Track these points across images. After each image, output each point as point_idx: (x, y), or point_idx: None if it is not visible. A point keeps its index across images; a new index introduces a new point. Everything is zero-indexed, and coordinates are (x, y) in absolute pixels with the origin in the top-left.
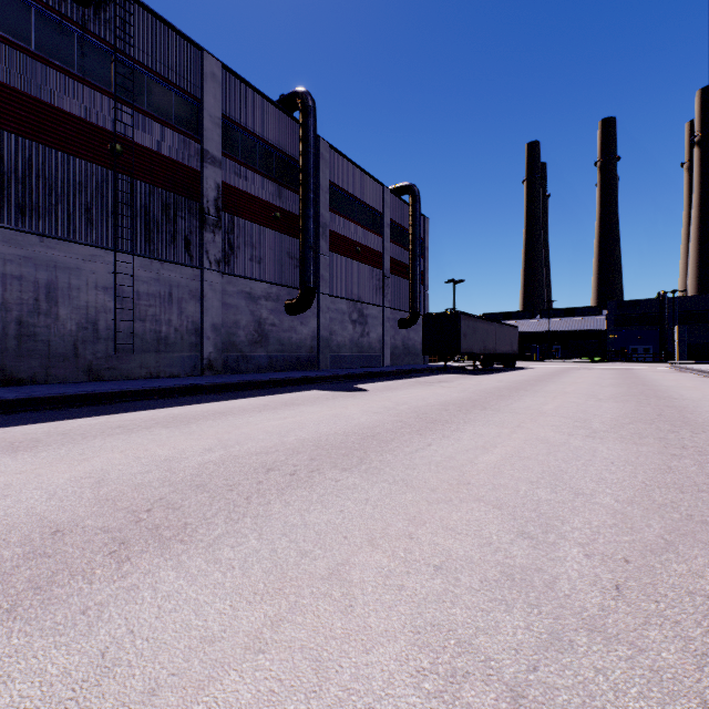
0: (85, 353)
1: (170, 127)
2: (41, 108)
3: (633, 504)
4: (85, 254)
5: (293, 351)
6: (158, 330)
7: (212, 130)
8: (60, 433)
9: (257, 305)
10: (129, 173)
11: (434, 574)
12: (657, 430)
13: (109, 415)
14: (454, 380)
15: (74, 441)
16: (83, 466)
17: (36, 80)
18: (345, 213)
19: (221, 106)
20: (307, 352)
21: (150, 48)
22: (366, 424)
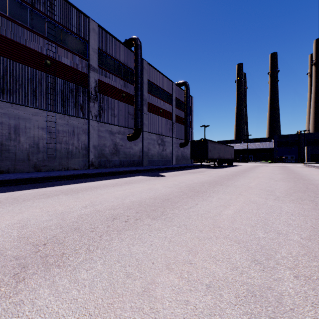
0: (33, 159)
1: (73, 53)
2: (12, 43)
3: (311, 240)
4: (33, 112)
5: (131, 158)
6: (68, 148)
7: (93, 55)
8: (12, 198)
9: (114, 136)
10: (54, 74)
11: (206, 291)
12: (308, 196)
13: (40, 188)
14: (205, 171)
15: (18, 202)
16: (18, 217)
17: (9, 30)
18: (155, 94)
19: (97, 44)
20: (137, 158)
21: (64, 16)
22: (164, 193)
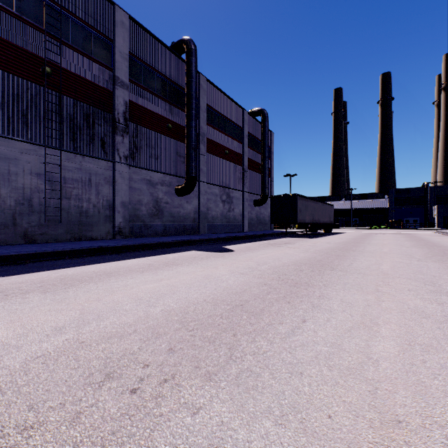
0: (22, 223)
1: (89, 58)
2: None
3: None
4: (22, 148)
5: (181, 221)
6: (81, 206)
7: (121, 62)
8: None
9: (155, 188)
10: (57, 89)
11: None
12: None
13: (7, 277)
14: (295, 242)
15: None
16: None
17: None
18: (217, 126)
19: (128, 46)
20: (191, 222)
21: None
22: (233, 288)
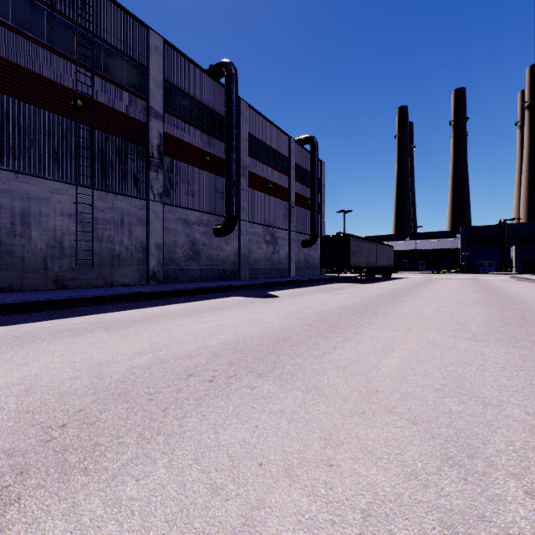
0: (53, 267)
1: (122, 88)
2: (17, 70)
3: None
4: (53, 187)
5: (219, 265)
6: (113, 248)
7: (155, 91)
8: (14, 336)
9: (191, 229)
10: (88, 124)
11: (363, 525)
12: (528, 333)
13: (63, 319)
14: (346, 288)
15: (23, 344)
16: (20, 372)
17: (12, 47)
18: (260, 158)
19: (162, 73)
20: (231, 266)
21: (105, 25)
22: (278, 328)
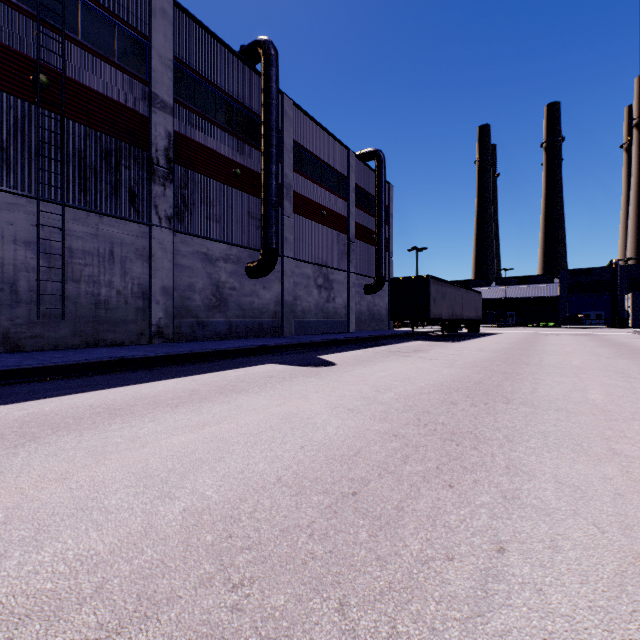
0: None
1: (111, 64)
2: None
3: None
4: None
5: (254, 317)
6: (97, 293)
7: (162, 72)
8: None
9: (215, 267)
10: (58, 110)
11: None
12: None
13: None
14: (430, 349)
15: None
16: None
17: None
18: (310, 175)
19: (172, 47)
20: (270, 318)
21: None
22: (337, 446)
